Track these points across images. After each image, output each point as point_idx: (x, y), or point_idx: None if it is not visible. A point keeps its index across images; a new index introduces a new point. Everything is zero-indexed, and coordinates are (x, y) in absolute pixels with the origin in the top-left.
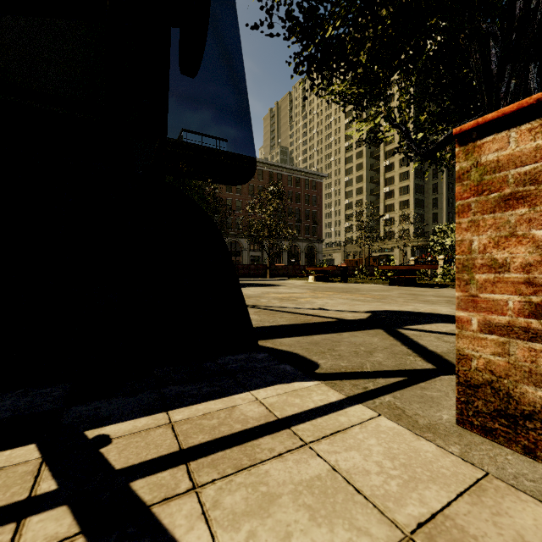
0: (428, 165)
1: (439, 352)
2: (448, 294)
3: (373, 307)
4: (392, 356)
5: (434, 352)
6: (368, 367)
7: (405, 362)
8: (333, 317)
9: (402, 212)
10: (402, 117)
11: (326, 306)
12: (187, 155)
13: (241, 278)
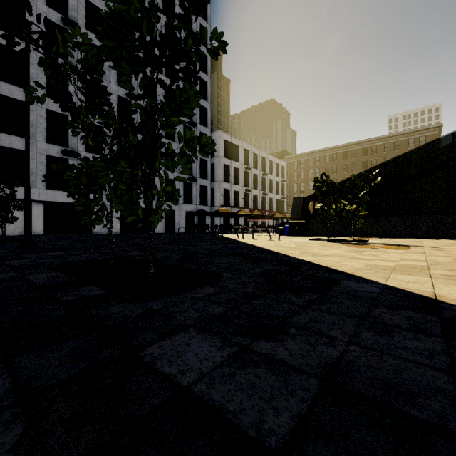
0: None
1: None
2: None
3: None
4: None
5: None
6: None
7: None
8: None
9: None
10: None
11: None
12: None
13: None
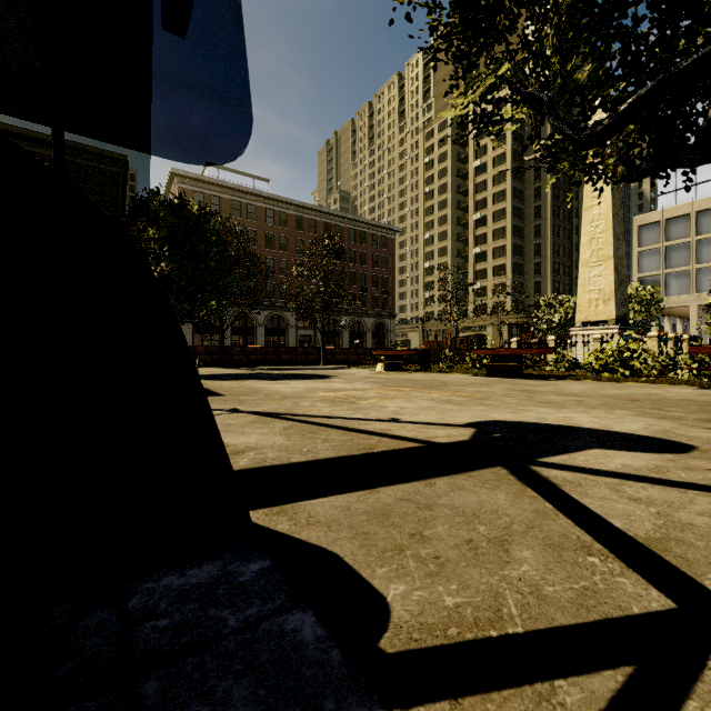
0: (528, 220)
1: (646, 538)
2: (572, 390)
3: (476, 416)
4: (555, 560)
5: (634, 539)
6: (514, 611)
7: (591, 581)
8: (414, 437)
9: (498, 280)
10: (497, 157)
11: (402, 413)
12: (211, 196)
13: (285, 365)
